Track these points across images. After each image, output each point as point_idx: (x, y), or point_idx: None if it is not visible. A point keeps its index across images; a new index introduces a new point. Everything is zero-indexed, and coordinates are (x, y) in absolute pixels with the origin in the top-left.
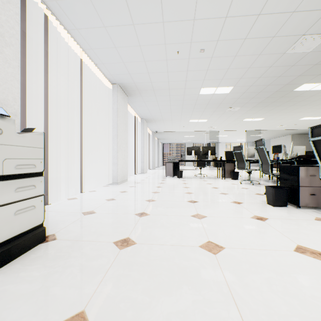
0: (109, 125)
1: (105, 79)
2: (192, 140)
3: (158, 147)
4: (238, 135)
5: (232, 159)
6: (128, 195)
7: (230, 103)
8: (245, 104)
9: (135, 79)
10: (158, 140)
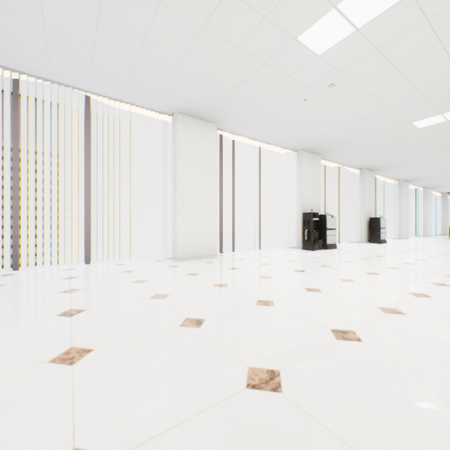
0: (395, 205)
1: (392, 180)
2: None
3: None
4: None
5: None
6: (409, 241)
7: None
8: None
9: (414, 177)
10: None
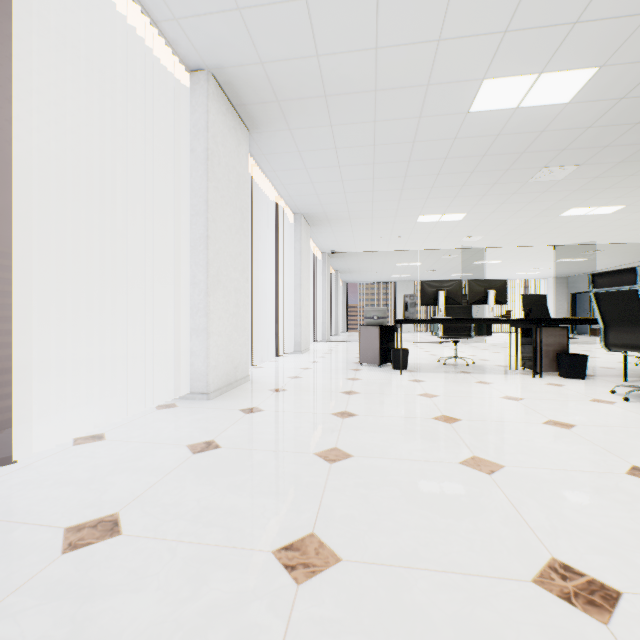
0: (182, 206)
1: (162, 49)
2: (414, 273)
3: (337, 289)
4: (528, 259)
5: (545, 316)
6: (205, 484)
7: (553, 150)
8: (599, 151)
9: (263, 44)
10: (336, 274)
